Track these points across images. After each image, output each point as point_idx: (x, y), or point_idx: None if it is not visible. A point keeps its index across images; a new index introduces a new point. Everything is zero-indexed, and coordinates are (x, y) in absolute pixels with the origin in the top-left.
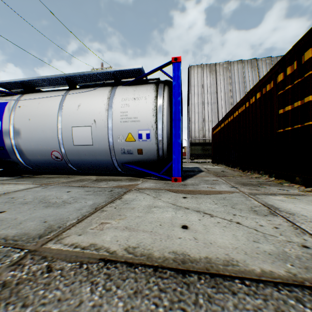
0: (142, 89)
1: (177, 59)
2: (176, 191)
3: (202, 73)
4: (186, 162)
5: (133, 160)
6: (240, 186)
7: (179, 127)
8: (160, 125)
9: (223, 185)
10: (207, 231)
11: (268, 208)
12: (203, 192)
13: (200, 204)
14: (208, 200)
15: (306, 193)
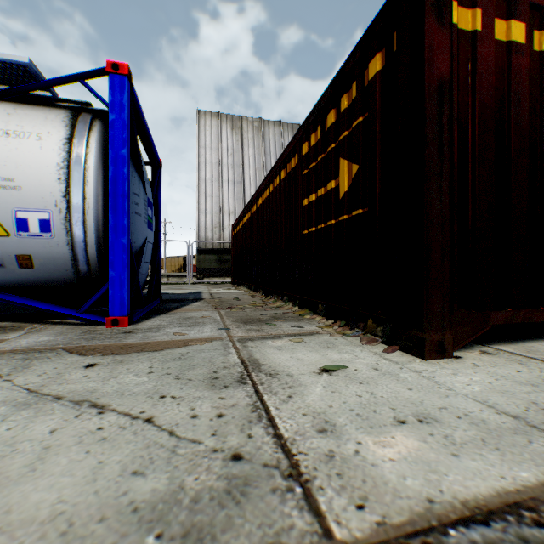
0: (32, 116)
1: (120, 68)
2: (87, 351)
3: (219, 128)
4: (188, 283)
5: (9, 281)
6: (238, 325)
7: (124, 211)
8: (79, 202)
9: (210, 325)
10: (34, 469)
11: (244, 369)
12: (151, 347)
13: (110, 379)
14: (141, 366)
15: (325, 329)
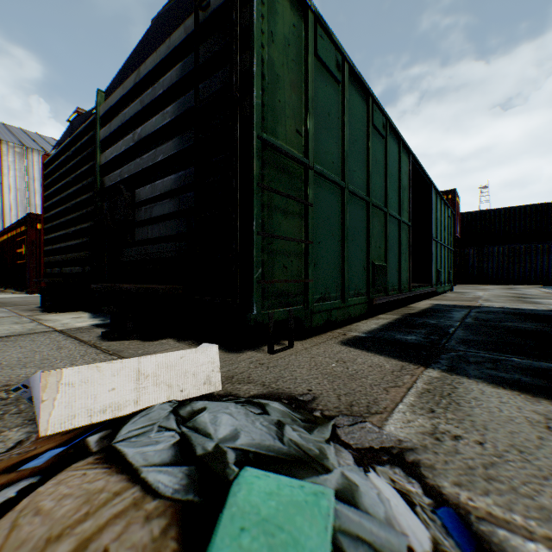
0: None
1: None
2: None
3: None
4: None
5: None
6: None
7: None
8: None
9: None
10: None
11: None
12: None
13: None
14: None
15: (16, 294)
